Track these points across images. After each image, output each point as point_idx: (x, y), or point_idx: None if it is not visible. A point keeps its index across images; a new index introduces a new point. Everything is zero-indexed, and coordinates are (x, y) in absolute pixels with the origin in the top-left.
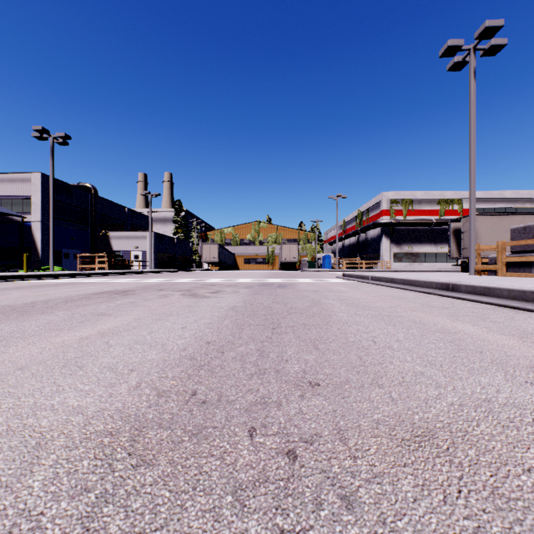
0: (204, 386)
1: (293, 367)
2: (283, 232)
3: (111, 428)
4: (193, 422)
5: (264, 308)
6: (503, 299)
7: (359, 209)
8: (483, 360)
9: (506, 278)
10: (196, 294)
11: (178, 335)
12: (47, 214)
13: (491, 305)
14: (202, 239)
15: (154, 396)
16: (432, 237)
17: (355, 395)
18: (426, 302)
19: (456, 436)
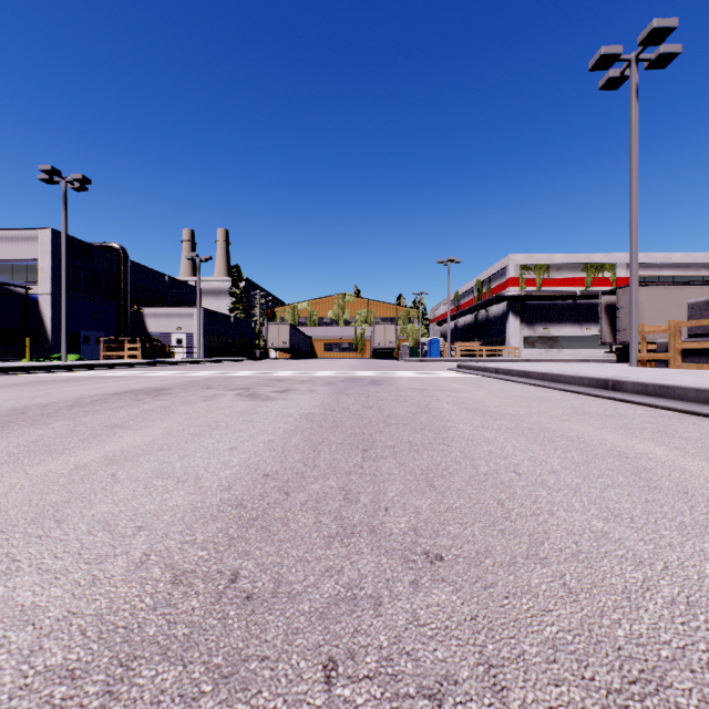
0: (253, 562)
1: (397, 522)
2: (376, 308)
3: (75, 661)
4: (226, 646)
5: (351, 416)
6: (689, 403)
7: (477, 278)
8: (694, 507)
9: (683, 371)
10: (256, 395)
11: (222, 462)
12: (59, 283)
13: (673, 412)
14: (268, 317)
15: (166, 584)
16: (576, 315)
17: (505, 580)
18: (580, 407)
19: (706, 682)
